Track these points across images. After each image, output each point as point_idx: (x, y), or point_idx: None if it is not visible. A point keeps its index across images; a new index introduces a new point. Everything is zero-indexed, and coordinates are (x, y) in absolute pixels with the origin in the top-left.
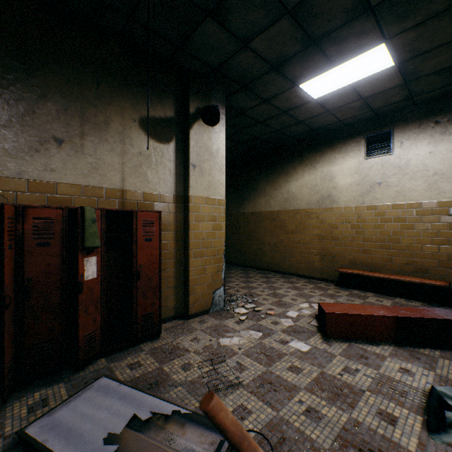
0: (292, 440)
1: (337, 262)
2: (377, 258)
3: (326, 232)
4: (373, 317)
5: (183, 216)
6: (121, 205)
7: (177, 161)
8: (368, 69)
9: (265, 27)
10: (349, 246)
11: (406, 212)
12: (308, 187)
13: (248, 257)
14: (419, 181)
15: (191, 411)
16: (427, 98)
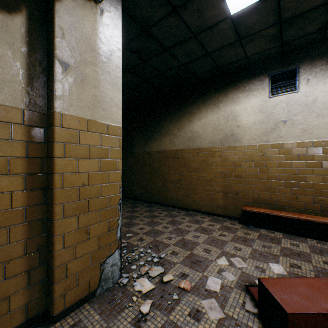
0: None
1: (240, 199)
2: (282, 196)
3: (229, 169)
4: None
5: (47, 148)
6: None
7: (32, 52)
8: None
9: None
10: (253, 183)
11: (313, 150)
12: (212, 126)
13: (153, 193)
14: (327, 119)
15: None
16: None
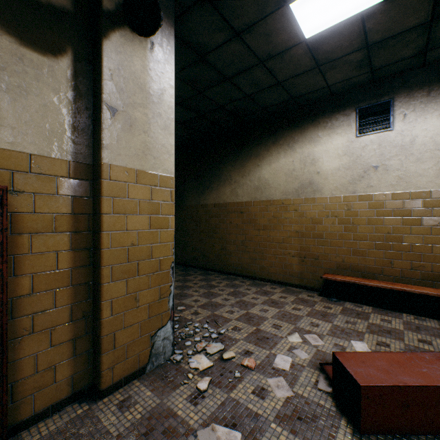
0: None
1: (321, 265)
2: (373, 261)
3: (307, 227)
4: None
5: (93, 203)
6: None
7: (78, 97)
8: None
9: None
10: (337, 245)
11: (411, 204)
12: (285, 172)
13: (210, 258)
14: (429, 164)
15: None
16: None
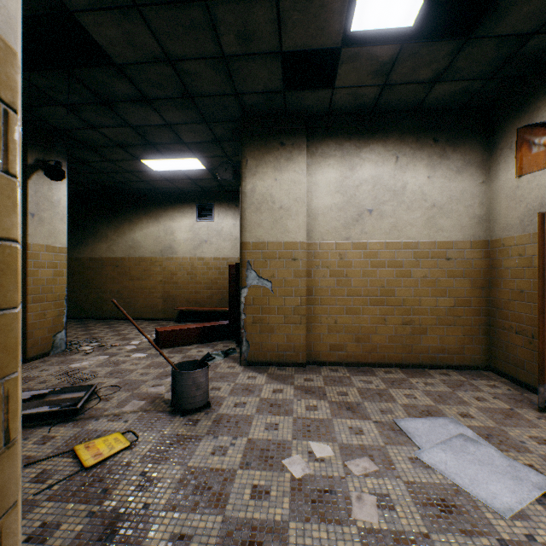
0: (132, 382)
1: (177, 303)
2: (205, 296)
3: (169, 278)
4: (189, 329)
5: None
6: None
7: None
8: (191, 166)
9: (113, 126)
10: (186, 289)
11: (222, 263)
12: (153, 238)
13: (86, 307)
14: (228, 243)
15: (64, 387)
16: (232, 189)
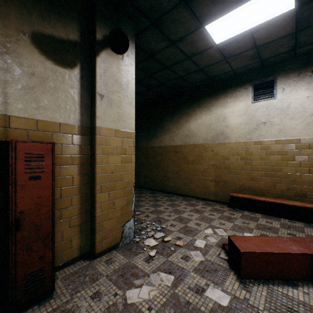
0: None
1: (229, 187)
2: (262, 184)
3: (220, 162)
4: (290, 255)
5: (90, 148)
6: (3, 135)
7: (82, 89)
8: (270, 11)
9: None
10: (239, 174)
11: (287, 147)
12: (205, 126)
13: (156, 182)
14: (299, 121)
15: None
16: (307, 51)
